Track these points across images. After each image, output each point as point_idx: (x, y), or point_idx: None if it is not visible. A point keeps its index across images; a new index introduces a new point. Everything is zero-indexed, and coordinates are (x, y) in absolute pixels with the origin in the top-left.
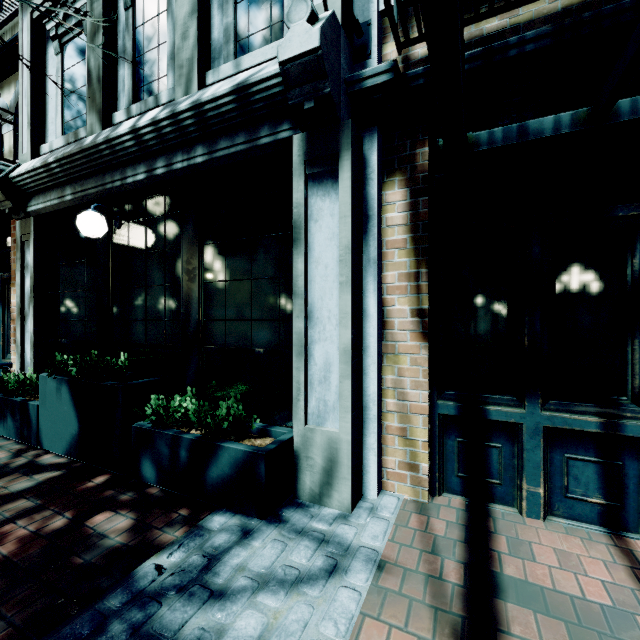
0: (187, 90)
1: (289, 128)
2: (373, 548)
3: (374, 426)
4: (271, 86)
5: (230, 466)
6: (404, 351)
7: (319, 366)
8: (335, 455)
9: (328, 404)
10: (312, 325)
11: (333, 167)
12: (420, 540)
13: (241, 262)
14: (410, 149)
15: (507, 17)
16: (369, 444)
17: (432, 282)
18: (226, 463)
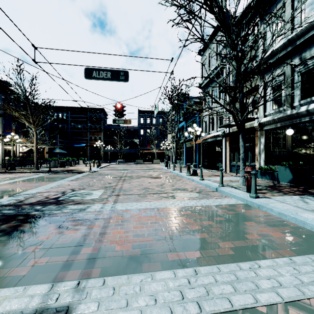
0: None
1: None
2: None
3: None
4: None
5: None
6: None
7: None
8: None
9: None
10: None
11: None
12: None
13: None
14: None
15: None
16: None
17: None
18: None
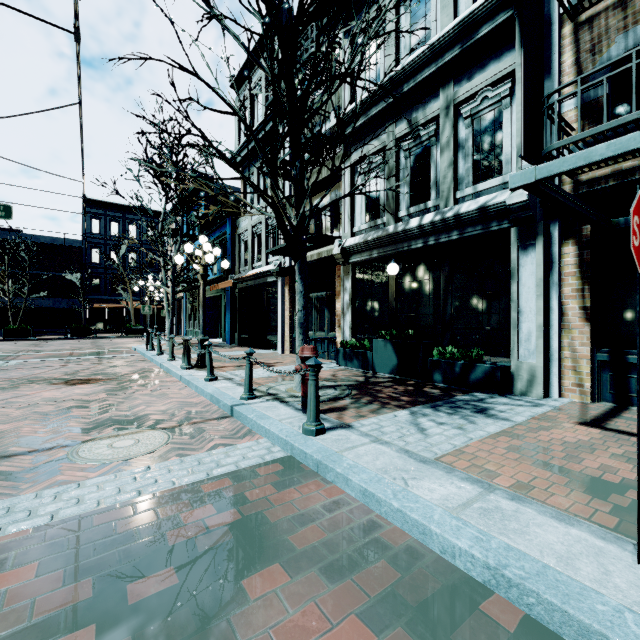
0: (446, 203)
1: (507, 223)
2: (554, 405)
3: (556, 363)
4: (498, 206)
5: (482, 373)
6: (574, 327)
7: (524, 334)
8: (534, 373)
9: (530, 351)
10: (521, 315)
11: (533, 242)
12: (579, 408)
13: (476, 285)
14: (578, 226)
15: (636, 161)
16: (553, 372)
17: (593, 292)
18: (480, 372)
